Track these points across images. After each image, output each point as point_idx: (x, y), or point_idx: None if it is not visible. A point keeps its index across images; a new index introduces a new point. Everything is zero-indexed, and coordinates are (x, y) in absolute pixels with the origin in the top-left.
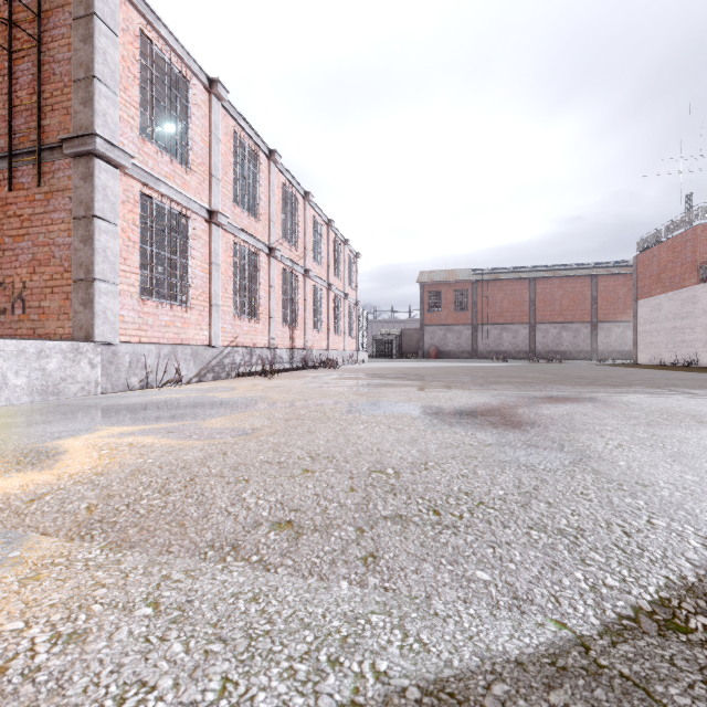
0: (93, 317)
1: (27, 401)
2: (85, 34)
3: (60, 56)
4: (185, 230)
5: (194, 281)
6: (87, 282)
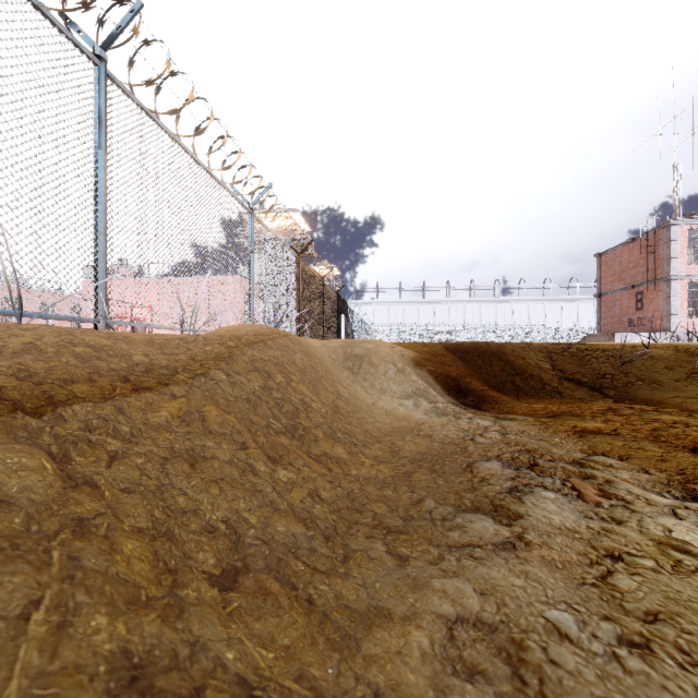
0: (669, 325)
1: None
2: (667, 247)
3: (660, 253)
4: None
5: None
6: (668, 315)
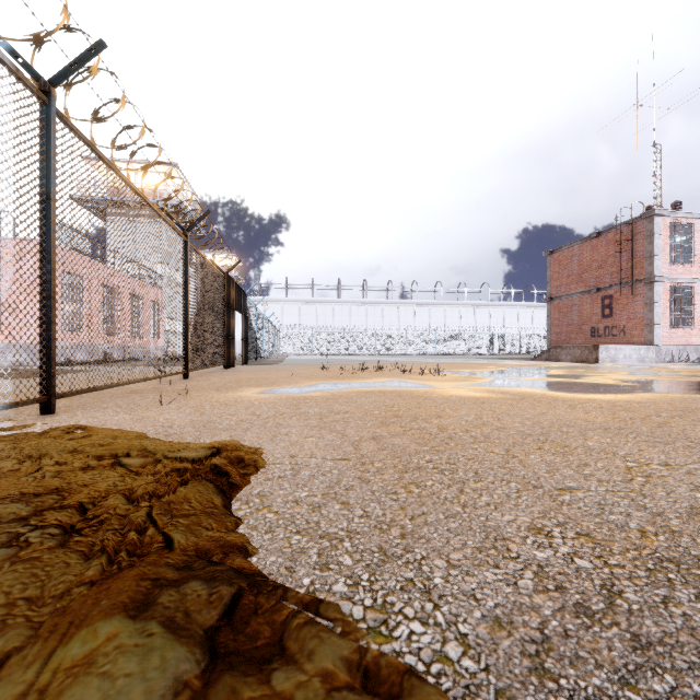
0: (653, 337)
1: (635, 363)
2: (649, 242)
3: (638, 250)
4: (689, 292)
5: (695, 315)
6: (650, 325)
